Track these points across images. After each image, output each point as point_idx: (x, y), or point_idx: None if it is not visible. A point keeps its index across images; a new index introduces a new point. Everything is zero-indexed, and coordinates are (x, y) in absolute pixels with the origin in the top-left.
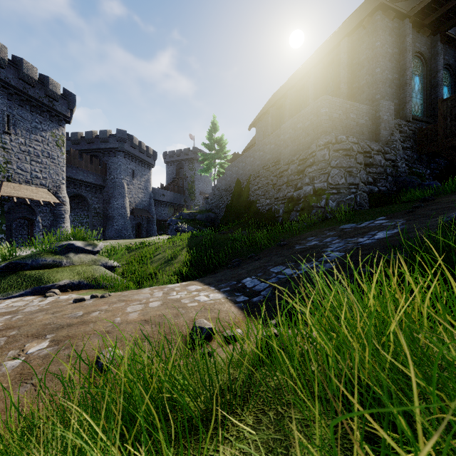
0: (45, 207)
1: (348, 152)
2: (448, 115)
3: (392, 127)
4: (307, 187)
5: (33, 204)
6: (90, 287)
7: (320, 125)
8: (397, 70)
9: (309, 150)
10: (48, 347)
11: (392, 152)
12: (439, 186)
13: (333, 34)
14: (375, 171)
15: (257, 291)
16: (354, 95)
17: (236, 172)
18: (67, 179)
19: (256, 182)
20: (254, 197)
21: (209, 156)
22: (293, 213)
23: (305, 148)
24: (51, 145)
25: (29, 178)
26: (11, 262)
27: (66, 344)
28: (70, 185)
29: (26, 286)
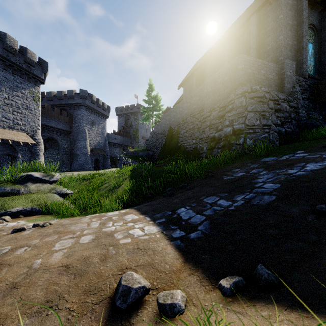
0: (24, 147)
1: (262, 99)
2: None
3: (293, 81)
4: (227, 128)
5: (14, 144)
6: (41, 213)
7: (237, 79)
8: (295, 37)
9: (228, 99)
10: None
11: (295, 101)
12: None
13: (244, 13)
14: (282, 115)
15: (194, 225)
16: (261, 58)
17: (168, 119)
18: (42, 126)
19: (184, 126)
20: (183, 138)
21: (149, 109)
22: (215, 150)
23: (224, 98)
24: (29, 100)
25: (12, 124)
26: None
27: None
28: (45, 130)
29: None
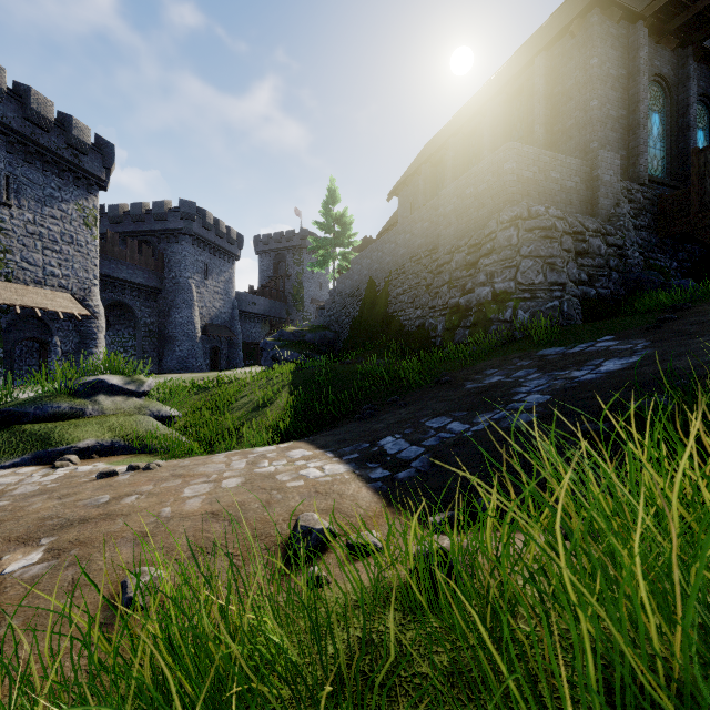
0: (66, 322)
1: (549, 233)
2: (707, 175)
3: (617, 193)
4: (482, 289)
5: (47, 318)
6: (129, 451)
7: (502, 190)
8: (624, 103)
9: (485, 230)
10: (41, 562)
11: (619, 234)
12: (696, 287)
13: (522, 48)
14: (591, 263)
15: (405, 461)
16: (556, 144)
17: (367, 266)
18: (101, 279)
19: (399, 281)
20: (397, 306)
21: (326, 242)
22: (460, 331)
23: (478, 227)
24: (76, 224)
25: (41, 276)
26: (1, 410)
27: (72, 557)
28: (107, 288)
29: (24, 449)
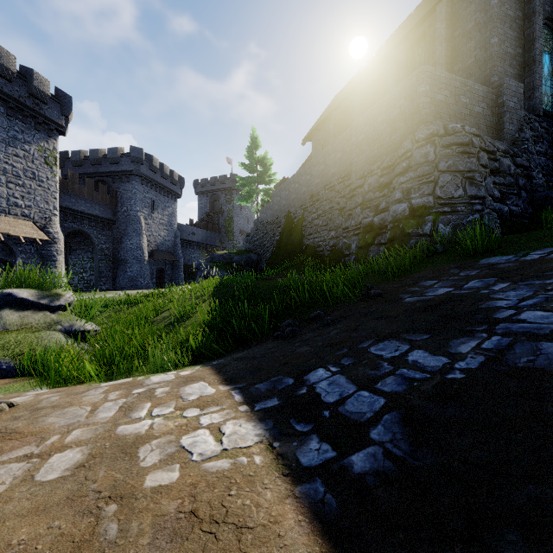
0: (28, 246)
1: (467, 148)
2: None
3: (520, 119)
4: (399, 206)
5: (10, 242)
6: (20, 373)
7: (416, 112)
8: (520, 42)
9: (399, 151)
10: None
11: (524, 156)
12: None
13: (422, 3)
14: (502, 181)
15: (356, 424)
16: None
17: (286, 197)
18: (63, 211)
19: (314, 208)
20: (312, 229)
21: (251, 179)
22: (374, 248)
23: (390, 151)
24: (38, 163)
25: (5, 206)
26: None
27: None
28: (68, 218)
29: None
